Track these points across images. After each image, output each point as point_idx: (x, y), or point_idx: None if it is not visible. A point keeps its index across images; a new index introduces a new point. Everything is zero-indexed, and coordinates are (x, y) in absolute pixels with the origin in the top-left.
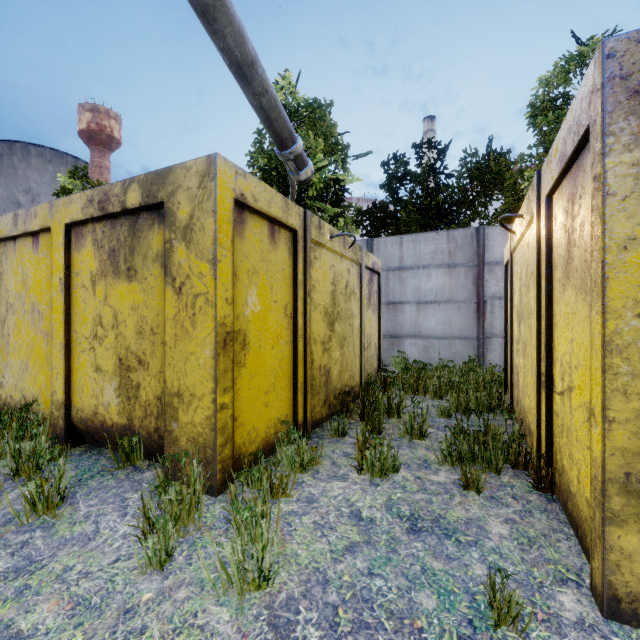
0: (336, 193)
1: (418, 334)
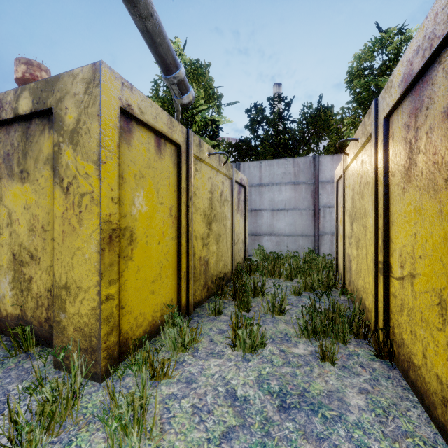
0: (213, 130)
1: (272, 233)
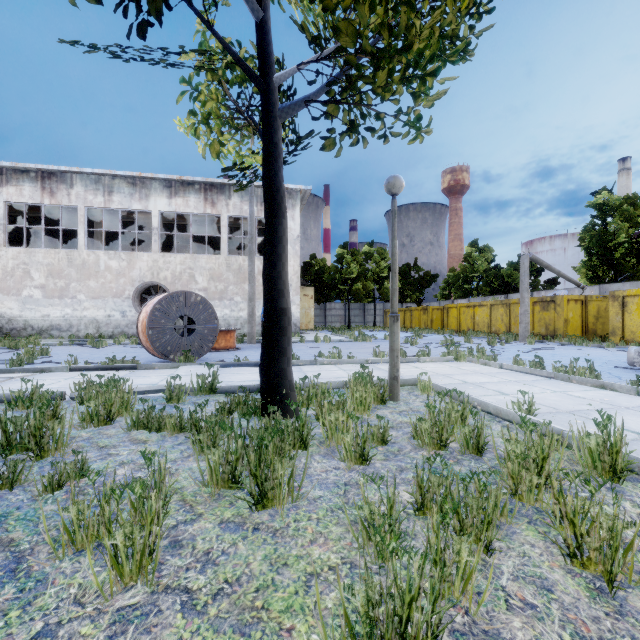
0: (638, 249)
1: None
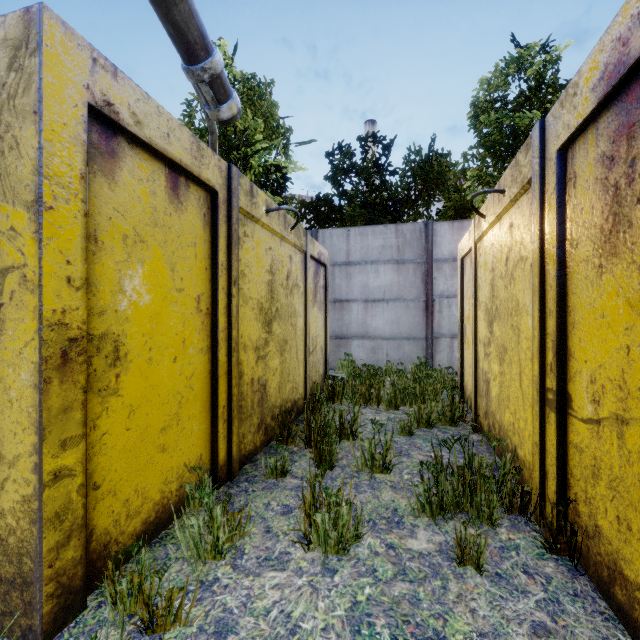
0: (277, 181)
1: (366, 334)
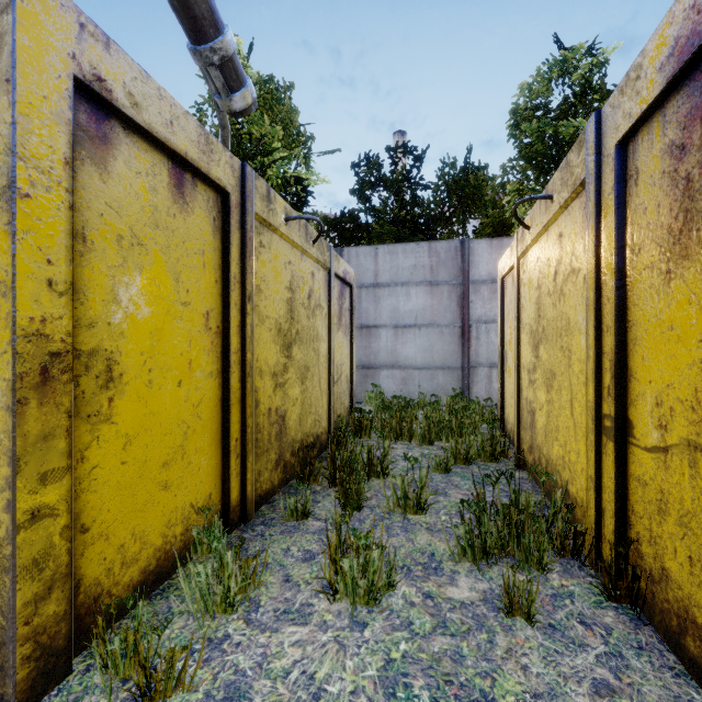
0: (298, 194)
1: (396, 364)
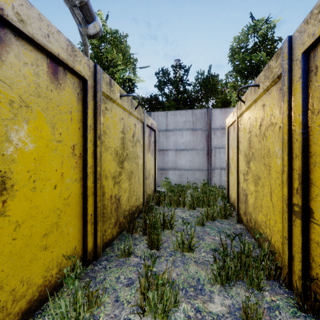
0: (129, 87)
1: (176, 168)
